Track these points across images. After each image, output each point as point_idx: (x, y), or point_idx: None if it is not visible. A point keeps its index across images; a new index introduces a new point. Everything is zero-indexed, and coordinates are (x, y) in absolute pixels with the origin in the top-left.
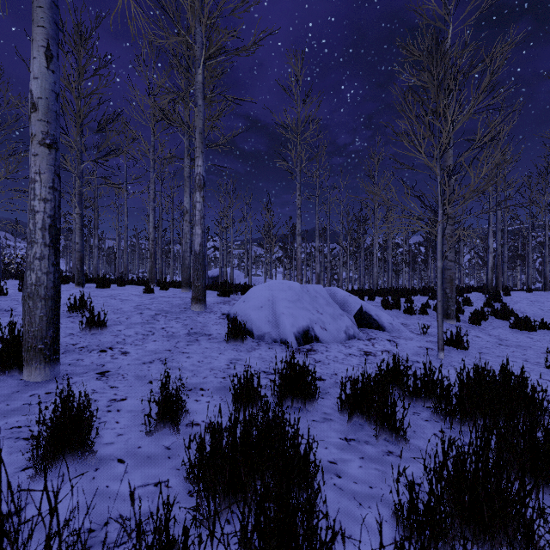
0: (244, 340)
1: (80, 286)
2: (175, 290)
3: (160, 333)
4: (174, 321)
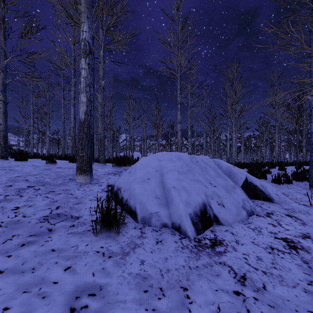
0: (122, 227)
1: (3, 159)
2: None
3: (2, 217)
4: (42, 197)
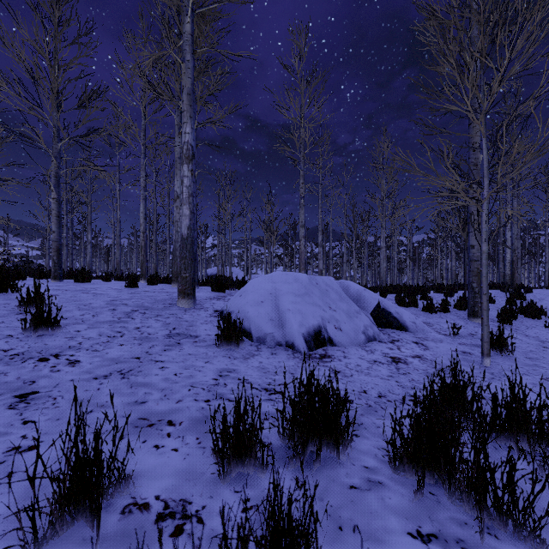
0: (240, 344)
1: (57, 280)
2: (166, 285)
3: (131, 334)
4: (154, 320)
